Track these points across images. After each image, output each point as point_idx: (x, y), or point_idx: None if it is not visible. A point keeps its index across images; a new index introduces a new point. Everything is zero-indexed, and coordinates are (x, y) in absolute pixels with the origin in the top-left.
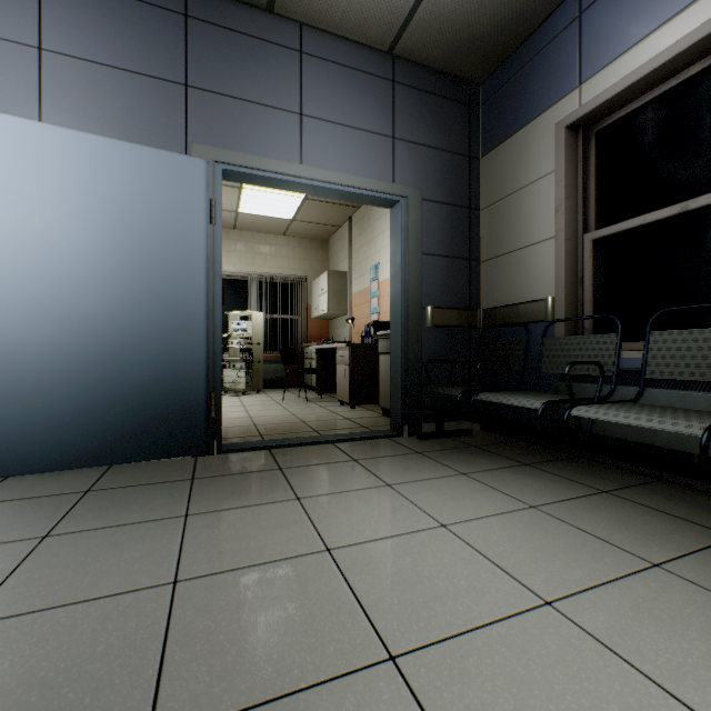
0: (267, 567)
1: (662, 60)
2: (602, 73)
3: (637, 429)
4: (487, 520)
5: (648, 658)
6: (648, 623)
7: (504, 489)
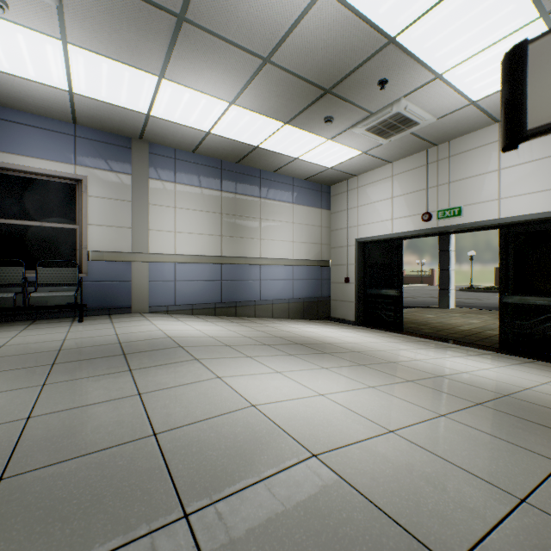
0: (0, 351)
1: (38, 171)
2: (9, 155)
3: (31, 302)
4: (22, 333)
5: (90, 329)
6: (84, 328)
7: (2, 331)
